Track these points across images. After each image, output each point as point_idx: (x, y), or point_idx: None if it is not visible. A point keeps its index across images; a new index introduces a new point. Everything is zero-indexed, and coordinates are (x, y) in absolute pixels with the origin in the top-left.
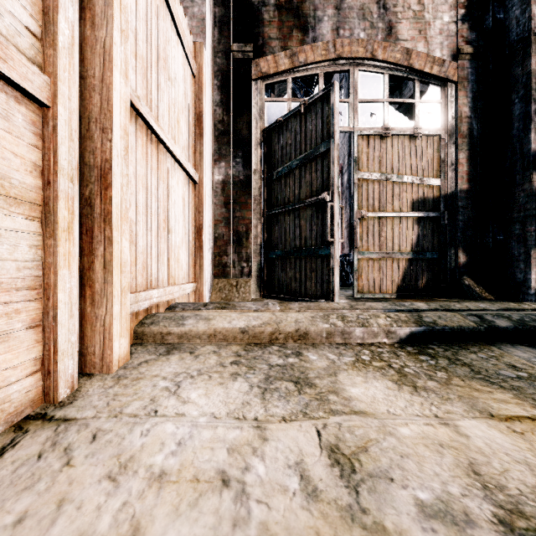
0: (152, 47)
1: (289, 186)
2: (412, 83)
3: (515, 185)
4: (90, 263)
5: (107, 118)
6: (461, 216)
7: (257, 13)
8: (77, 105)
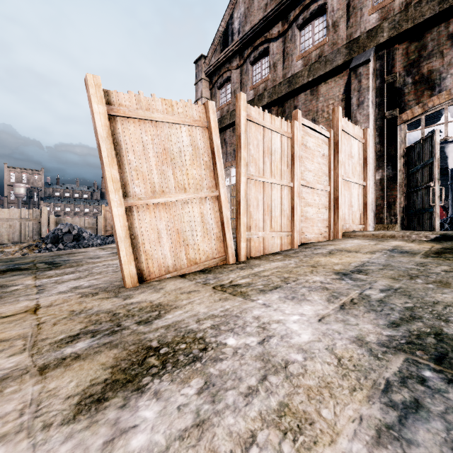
0: (346, 156)
1: (417, 177)
2: None
3: None
4: (334, 217)
5: (337, 188)
6: None
7: (400, 91)
8: (333, 188)
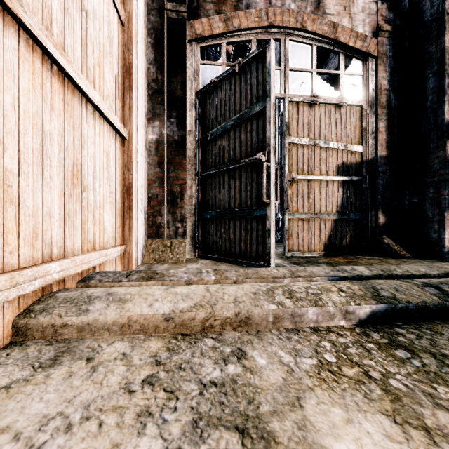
0: None
1: (223, 147)
2: (331, 62)
3: (429, 152)
4: None
5: None
6: (381, 180)
7: None
8: None
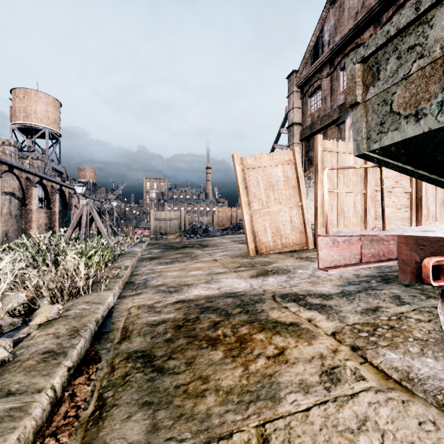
0: None
1: None
2: None
3: None
4: (417, 215)
5: (421, 189)
6: None
7: None
8: (415, 189)
